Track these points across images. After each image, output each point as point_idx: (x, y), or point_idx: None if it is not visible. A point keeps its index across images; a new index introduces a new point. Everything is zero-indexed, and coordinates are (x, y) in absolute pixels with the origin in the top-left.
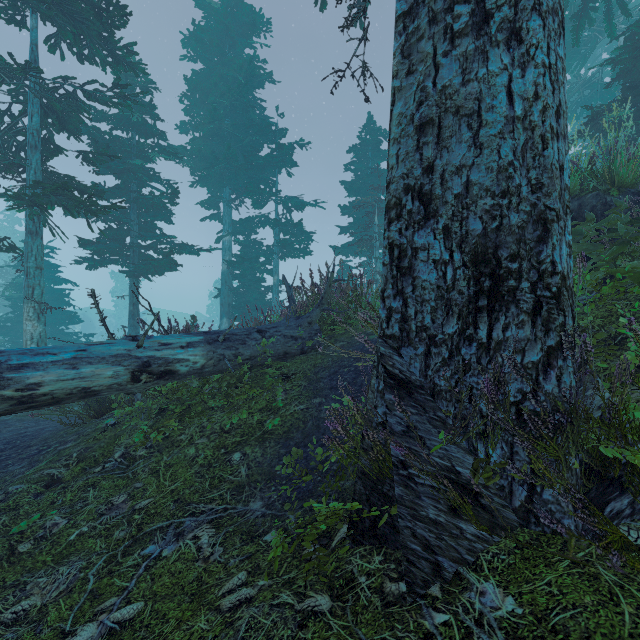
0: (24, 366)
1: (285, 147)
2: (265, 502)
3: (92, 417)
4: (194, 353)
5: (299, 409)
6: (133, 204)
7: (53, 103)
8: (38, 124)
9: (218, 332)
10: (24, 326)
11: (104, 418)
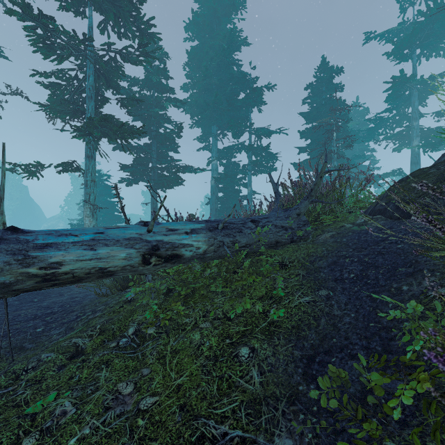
0: (48, 245)
1: (257, 89)
2: (296, 441)
3: (119, 290)
4: (197, 239)
5: (304, 301)
6: (153, 140)
7: (101, 64)
8: (93, 82)
9: (217, 221)
10: (84, 221)
11: (127, 291)
